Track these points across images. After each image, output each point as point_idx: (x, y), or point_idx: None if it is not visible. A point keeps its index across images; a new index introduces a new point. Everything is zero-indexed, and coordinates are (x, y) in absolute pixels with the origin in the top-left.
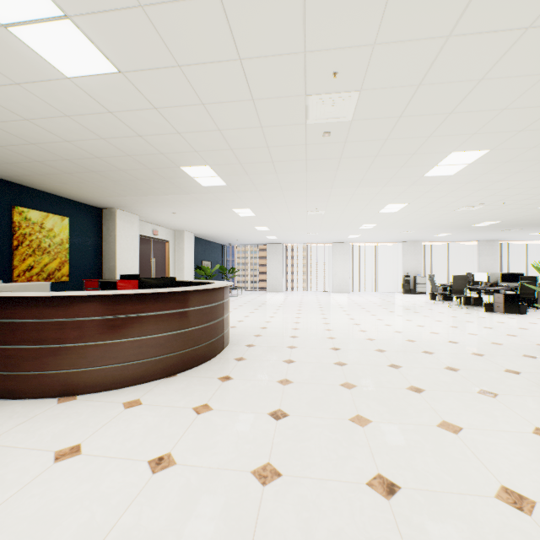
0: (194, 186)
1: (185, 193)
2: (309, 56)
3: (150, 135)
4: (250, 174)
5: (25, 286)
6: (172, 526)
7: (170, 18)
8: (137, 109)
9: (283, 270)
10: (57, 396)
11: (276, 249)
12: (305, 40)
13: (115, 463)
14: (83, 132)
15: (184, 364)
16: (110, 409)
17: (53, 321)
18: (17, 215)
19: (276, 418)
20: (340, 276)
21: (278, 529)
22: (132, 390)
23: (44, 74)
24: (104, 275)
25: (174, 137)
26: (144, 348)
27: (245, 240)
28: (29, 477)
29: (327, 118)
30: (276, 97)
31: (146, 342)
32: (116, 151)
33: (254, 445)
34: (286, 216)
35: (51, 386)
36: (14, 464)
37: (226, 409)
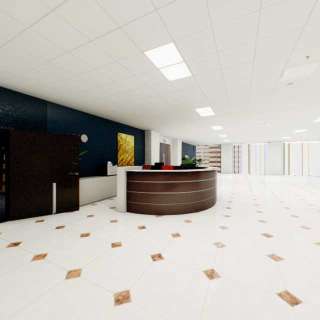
0: (196, 116)
1: (189, 120)
2: (294, 52)
3: (189, 97)
4: (231, 108)
5: (136, 167)
6: (239, 266)
7: (227, 53)
8: (190, 87)
9: (232, 160)
10: (154, 214)
11: (227, 147)
12: (295, 47)
13: (198, 241)
14: (160, 99)
15: (202, 207)
16: (179, 222)
17: (152, 182)
18: (118, 136)
19: (266, 236)
20: (273, 164)
21: (293, 277)
22: (183, 215)
23: (160, 81)
24: (145, 163)
25: (200, 96)
26: (186, 197)
27: (209, 142)
28: (168, 240)
29: (293, 76)
30: (265, 72)
31: (187, 194)
32: (169, 105)
33: (261, 245)
34: (242, 128)
35: (152, 210)
36: (159, 235)
37: (236, 229)
